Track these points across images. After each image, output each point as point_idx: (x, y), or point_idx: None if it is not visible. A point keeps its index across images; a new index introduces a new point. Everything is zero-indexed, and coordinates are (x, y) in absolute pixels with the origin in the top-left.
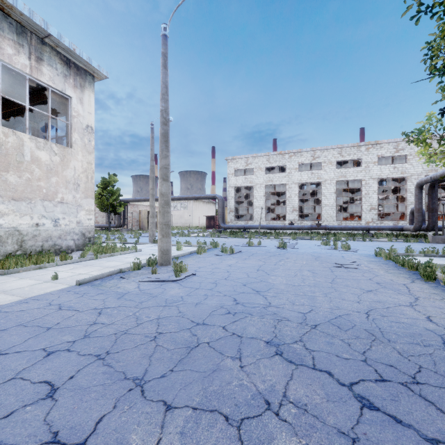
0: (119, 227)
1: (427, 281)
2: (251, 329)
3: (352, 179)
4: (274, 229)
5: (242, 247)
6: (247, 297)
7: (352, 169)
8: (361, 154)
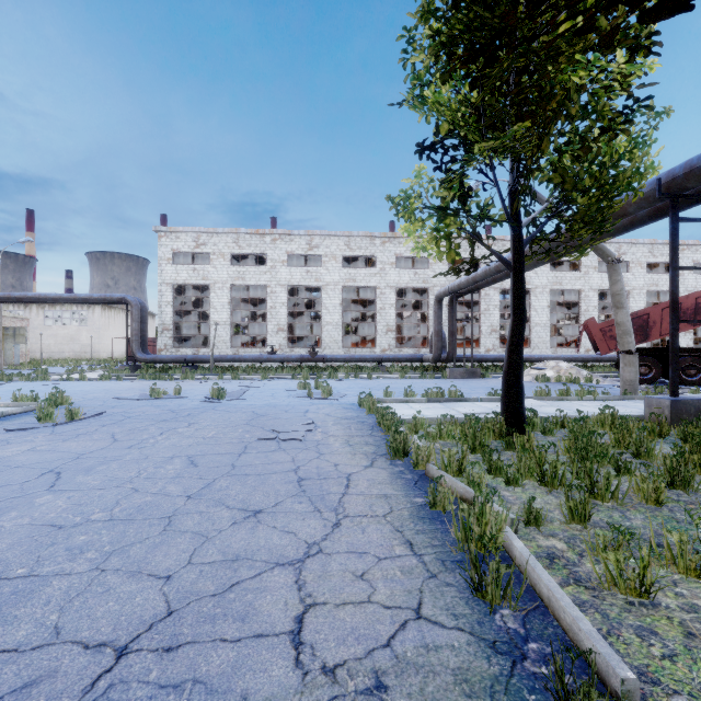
0: None
1: (395, 461)
2: None
3: (363, 286)
4: (242, 361)
5: (128, 403)
6: None
7: (363, 270)
8: (376, 249)
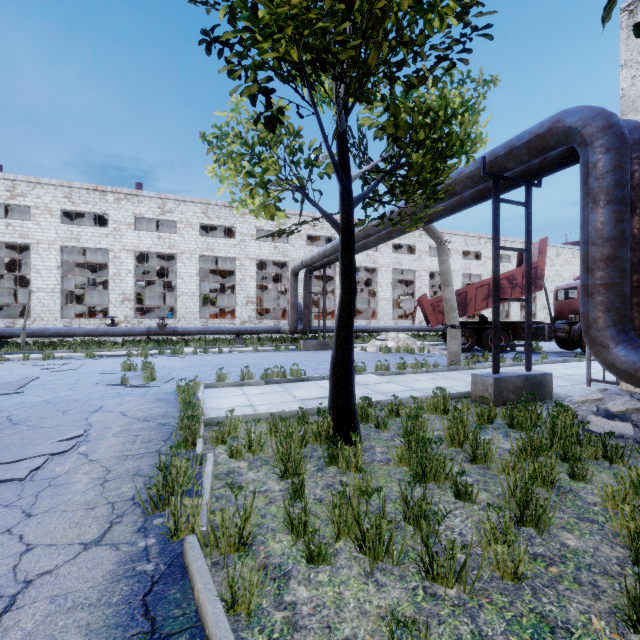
0: None
1: (154, 517)
2: None
3: (223, 256)
4: (71, 335)
5: None
6: None
7: (223, 240)
8: (236, 220)
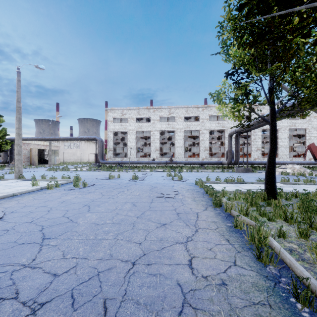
0: (6, 163)
1: (216, 208)
2: None
3: (194, 129)
4: (141, 163)
5: (101, 180)
6: (16, 252)
7: (194, 122)
8: (199, 112)
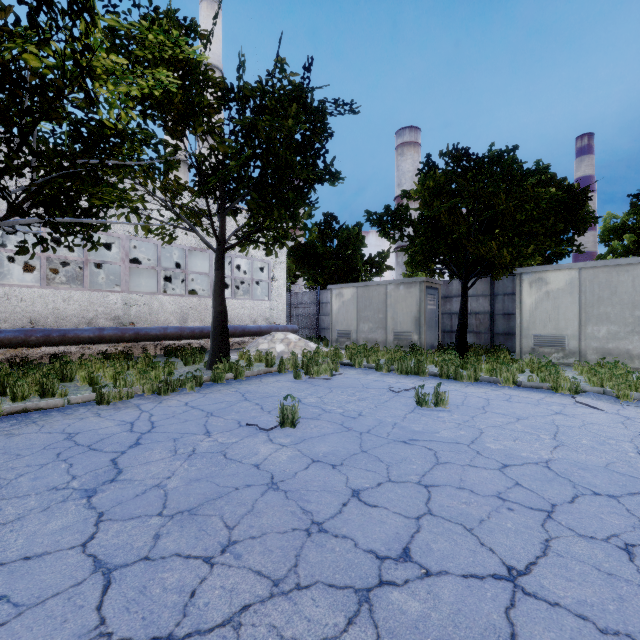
0: None
1: None
2: (62, 522)
3: None
4: None
5: None
6: None
7: None
8: None
